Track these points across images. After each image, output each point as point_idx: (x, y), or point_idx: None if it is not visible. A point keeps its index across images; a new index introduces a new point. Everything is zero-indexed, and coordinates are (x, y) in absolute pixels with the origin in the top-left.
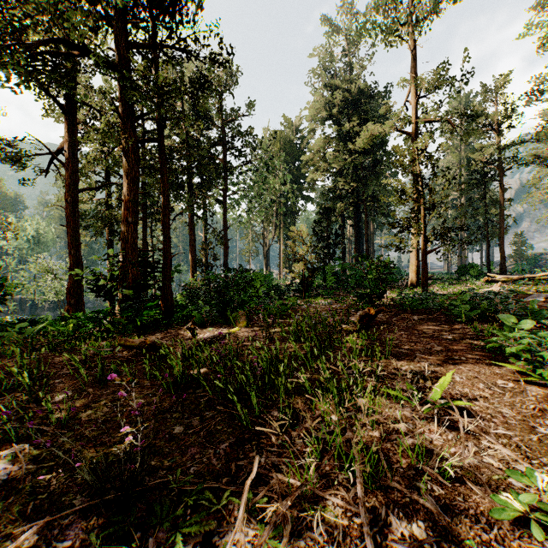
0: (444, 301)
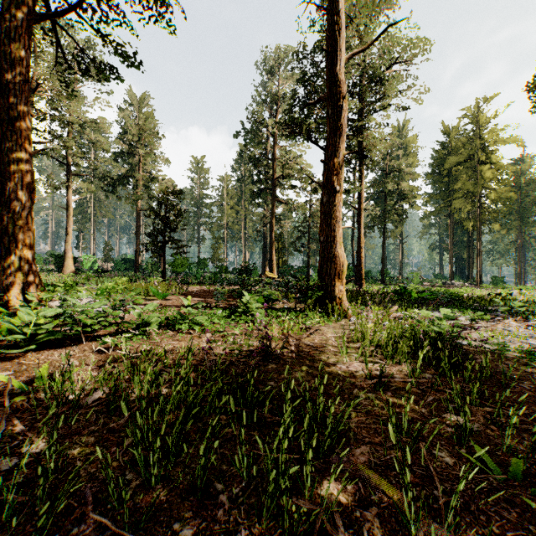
0: None
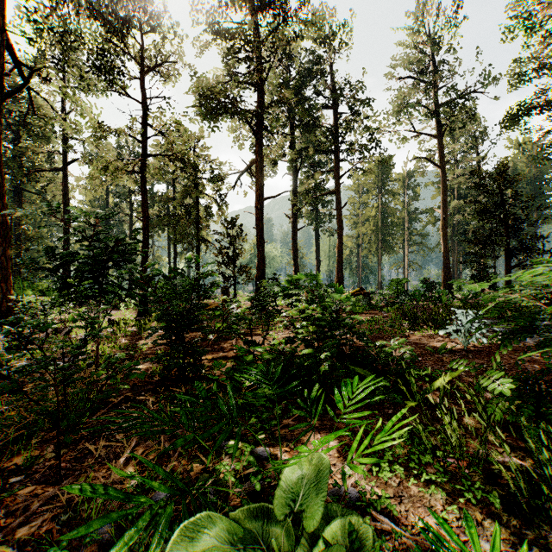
0: None
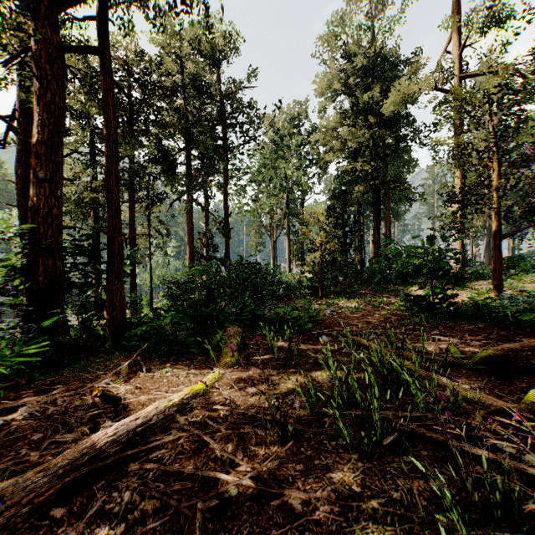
0: None
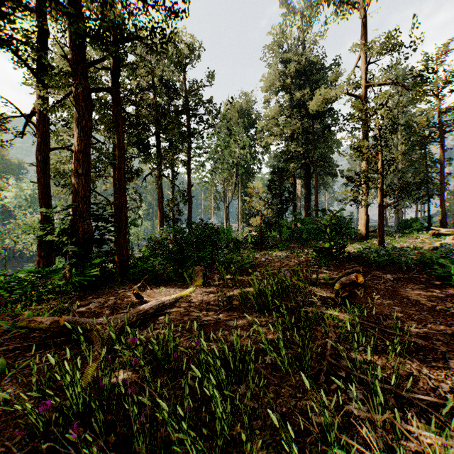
0: (413, 257)
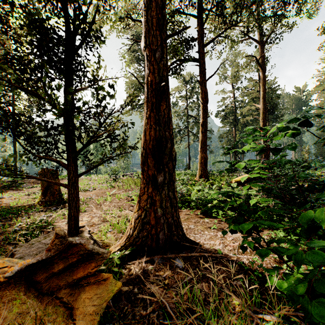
0: None
